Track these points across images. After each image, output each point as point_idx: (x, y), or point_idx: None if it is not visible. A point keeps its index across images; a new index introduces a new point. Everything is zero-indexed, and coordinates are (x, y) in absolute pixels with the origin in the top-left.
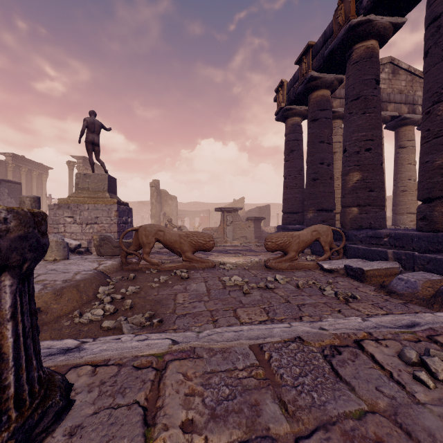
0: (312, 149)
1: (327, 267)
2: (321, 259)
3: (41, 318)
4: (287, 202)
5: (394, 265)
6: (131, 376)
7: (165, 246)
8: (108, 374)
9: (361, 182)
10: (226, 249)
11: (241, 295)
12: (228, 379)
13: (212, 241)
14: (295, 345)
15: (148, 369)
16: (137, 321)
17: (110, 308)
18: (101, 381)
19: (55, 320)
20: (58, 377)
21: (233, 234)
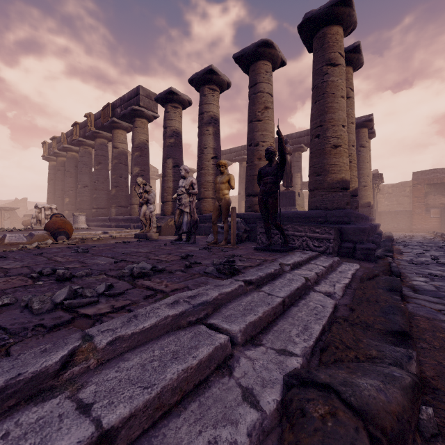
0: (58, 183)
1: None
2: None
3: None
4: None
5: None
6: None
7: None
8: None
9: (69, 202)
10: None
11: None
12: None
13: None
14: None
15: None
16: None
17: None
18: None
19: None
20: None
21: (11, 226)
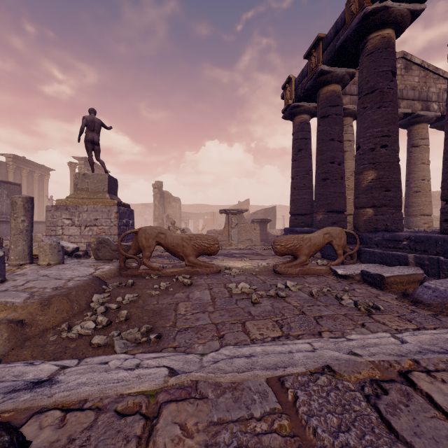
0: (322, 148)
1: (341, 273)
2: (334, 264)
3: (24, 332)
4: (295, 203)
5: (417, 271)
6: (111, 428)
7: (167, 250)
8: (80, 424)
9: (376, 181)
10: (231, 252)
11: (249, 305)
12: (242, 436)
13: (216, 245)
14: (325, 379)
15: (135, 416)
16: (131, 337)
17: (102, 320)
18: (69, 438)
19: (40, 334)
20: (3, 439)
21: (238, 236)
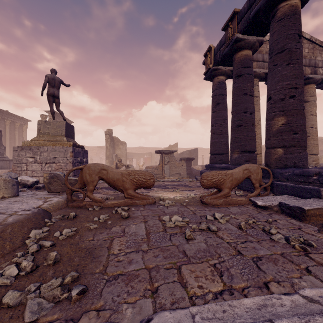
0: (237, 100)
1: (260, 204)
2: (252, 196)
3: None
4: (214, 145)
5: None
6: None
7: (108, 184)
8: None
9: (286, 125)
10: (165, 184)
11: (183, 242)
12: None
13: (152, 179)
14: None
15: None
16: (49, 294)
17: (26, 266)
18: None
19: None
20: None
21: (170, 171)
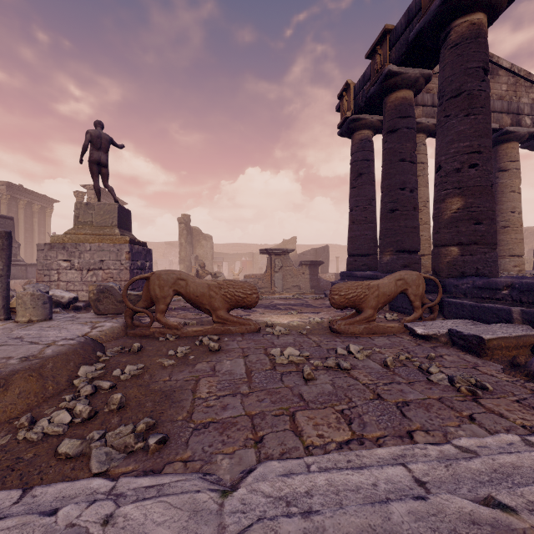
0: (389, 170)
1: (421, 332)
2: (410, 320)
3: None
4: (354, 241)
5: (528, 331)
6: None
7: (189, 302)
8: None
9: (464, 211)
10: (275, 303)
11: (300, 383)
12: None
13: (255, 295)
14: None
15: None
16: (120, 442)
17: (82, 410)
18: None
19: None
20: None
21: (283, 283)
